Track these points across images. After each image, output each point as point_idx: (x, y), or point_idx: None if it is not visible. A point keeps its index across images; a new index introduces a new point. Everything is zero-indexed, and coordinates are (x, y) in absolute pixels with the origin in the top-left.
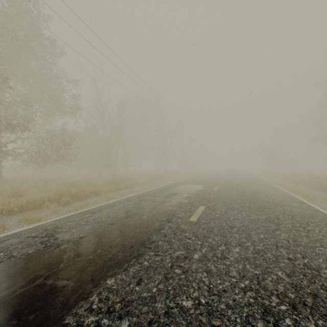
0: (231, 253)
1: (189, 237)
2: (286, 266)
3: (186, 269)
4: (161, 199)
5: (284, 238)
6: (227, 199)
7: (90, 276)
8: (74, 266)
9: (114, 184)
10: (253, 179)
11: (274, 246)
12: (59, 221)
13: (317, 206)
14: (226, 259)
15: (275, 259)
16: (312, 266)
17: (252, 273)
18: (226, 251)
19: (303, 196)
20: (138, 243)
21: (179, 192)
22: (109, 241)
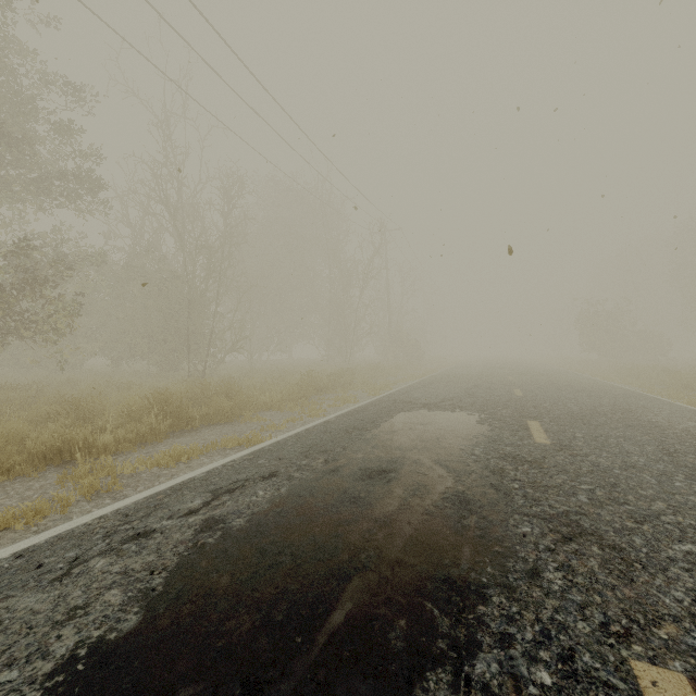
0: None
1: None
2: None
3: None
4: (317, 524)
5: None
6: (686, 519)
7: None
8: None
9: (167, 410)
10: (600, 388)
11: None
12: None
13: None
14: None
15: None
16: None
17: None
18: None
19: None
20: None
21: (405, 459)
22: None
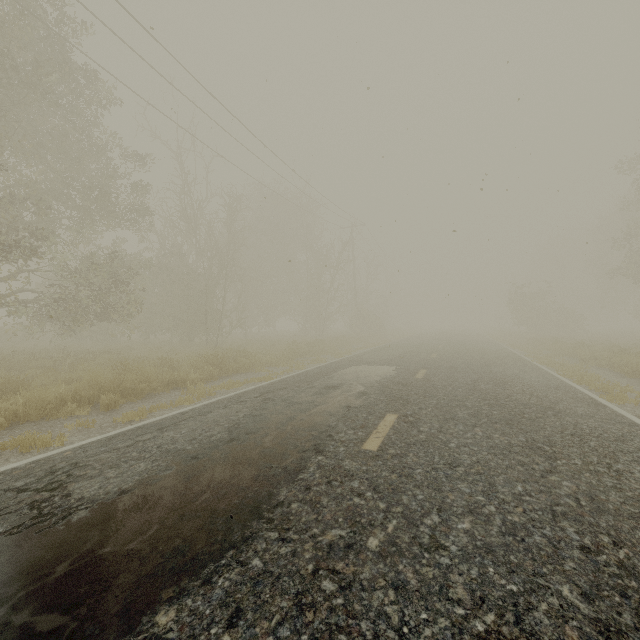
0: (452, 534)
1: (359, 491)
2: (580, 569)
3: (349, 580)
4: (307, 398)
5: (568, 492)
6: (444, 397)
7: (121, 601)
8: (90, 573)
9: (215, 364)
10: (495, 353)
11: (548, 513)
12: (84, 450)
13: (629, 413)
14: (441, 550)
15: (552, 551)
16: (639, 570)
17: (501, 589)
18: (440, 527)
19: (598, 390)
20: (246, 507)
21: (346, 383)
22: (182, 502)
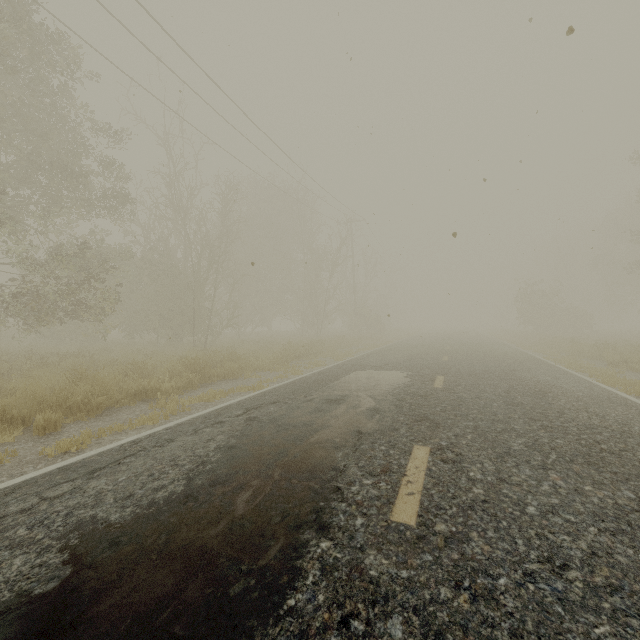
0: None
1: None
2: None
3: None
4: (303, 418)
5: None
6: (480, 416)
7: None
8: None
9: (197, 369)
10: (511, 356)
11: None
12: None
13: None
14: None
15: None
16: None
17: None
18: None
19: None
20: None
21: (351, 394)
22: None
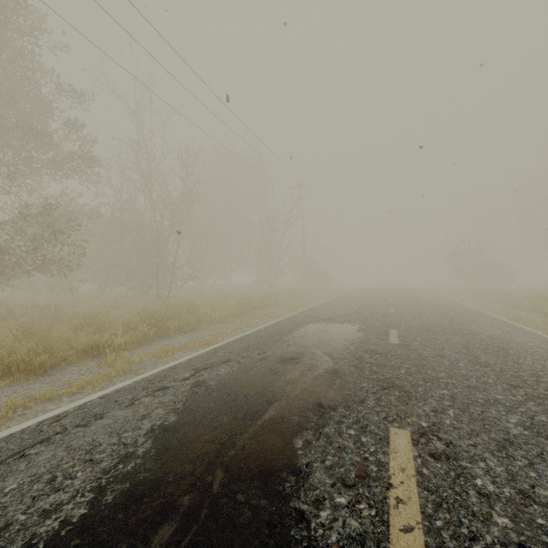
0: None
1: None
2: None
3: None
4: (256, 383)
5: None
6: (451, 381)
7: None
8: None
9: (153, 323)
10: (451, 307)
11: None
12: None
13: None
14: None
15: None
16: None
17: None
18: None
19: None
20: None
21: (306, 352)
22: None
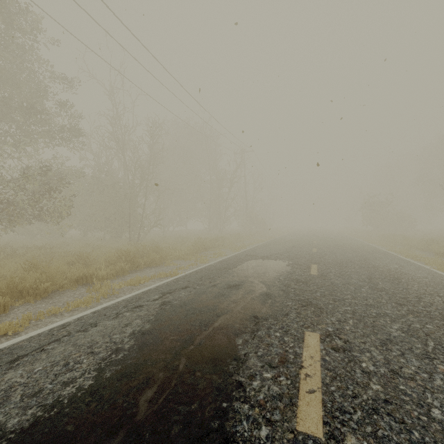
0: None
1: None
2: None
3: None
4: (208, 302)
5: None
6: (354, 300)
7: None
8: None
9: (128, 259)
10: (362, 248)
11: None
12: None
13: None
14: None
15: None
16: None
17: None
18: None
19: None
20: None
21: (246, 281)
22: None
